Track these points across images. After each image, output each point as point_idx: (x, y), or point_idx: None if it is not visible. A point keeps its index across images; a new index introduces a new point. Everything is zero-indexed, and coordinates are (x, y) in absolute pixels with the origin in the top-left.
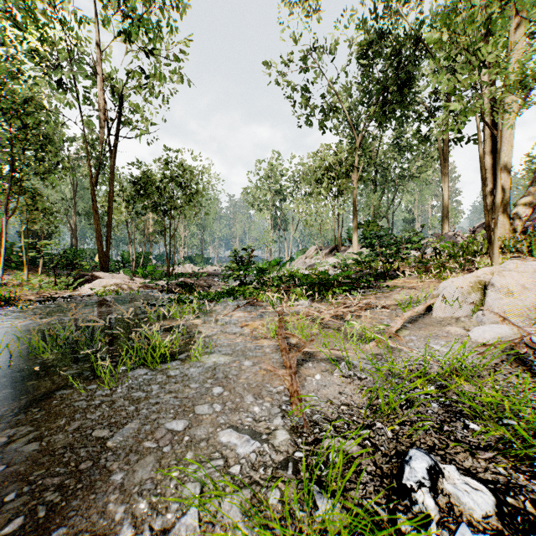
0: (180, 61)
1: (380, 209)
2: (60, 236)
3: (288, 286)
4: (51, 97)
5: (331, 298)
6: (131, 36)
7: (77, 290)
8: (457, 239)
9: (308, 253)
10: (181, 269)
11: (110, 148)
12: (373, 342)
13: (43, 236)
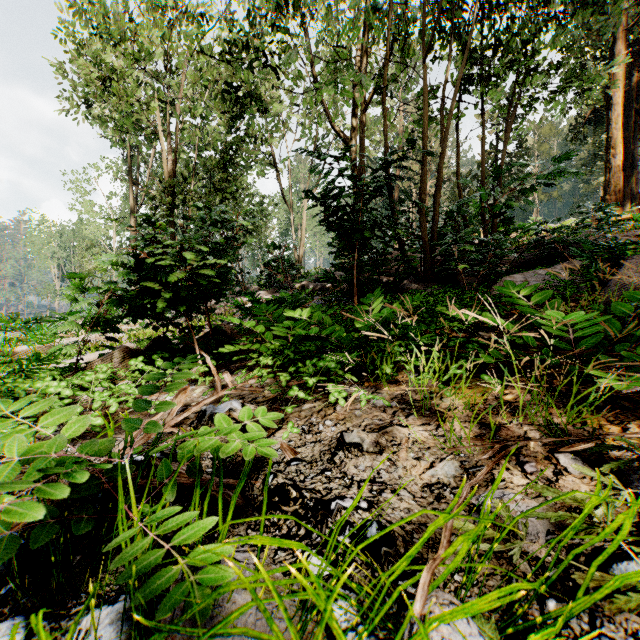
0: None
1: None
2: None
3: None
4: None
5: None
6: None
7: None
8: None
9: None
10: None
11: None
12: None
13: None
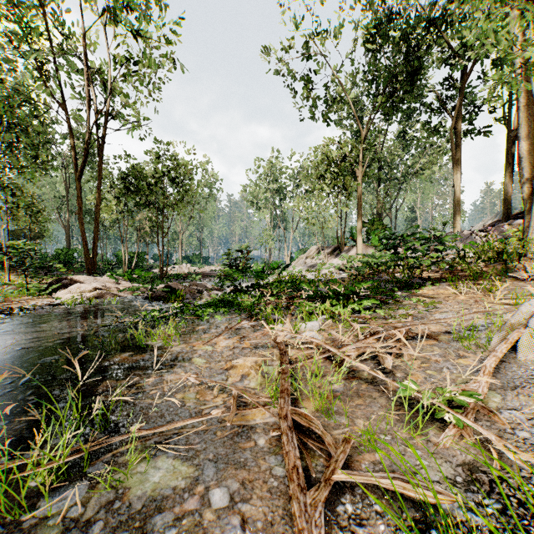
0: (171, 44)
1: (384, 207)
2: (49, 235)
3: (291, 296)
4: (39, 89)
5: (350, 319)
6: (114, 13)
7: (52, 296)
8: (476, 238)
9: (309, 253)
10: (177, 269)
11: (98, 141)
12: (451, 428)
13: (30, 235)
